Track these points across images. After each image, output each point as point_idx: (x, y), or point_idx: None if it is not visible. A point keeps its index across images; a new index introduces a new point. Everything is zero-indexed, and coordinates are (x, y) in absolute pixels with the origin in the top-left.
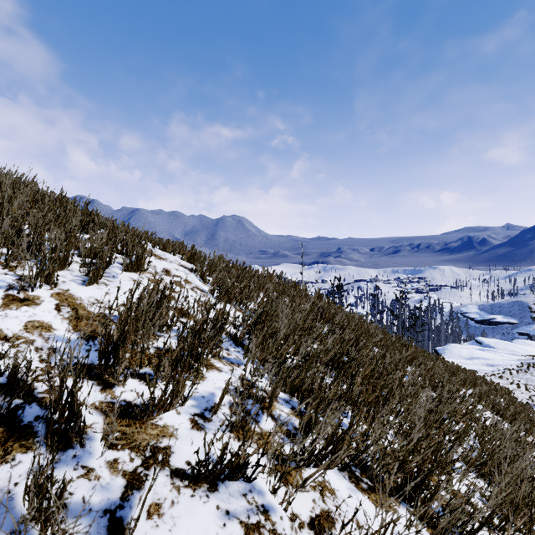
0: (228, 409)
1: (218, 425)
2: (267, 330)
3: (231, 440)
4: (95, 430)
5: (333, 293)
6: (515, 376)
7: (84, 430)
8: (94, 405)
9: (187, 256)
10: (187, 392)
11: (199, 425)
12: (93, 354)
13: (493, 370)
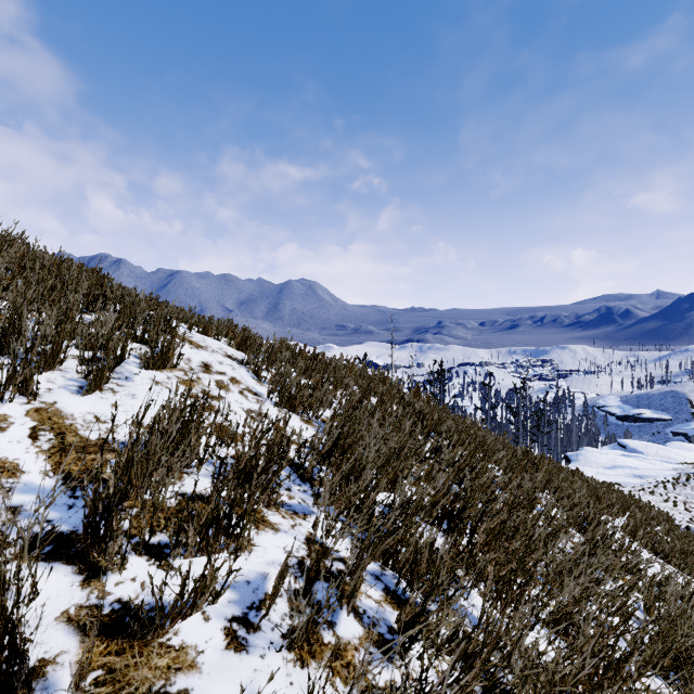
0: (287, 603)
1: (270, 636)
2: (346, 464)
3: (291, 665)
4: (61, 669)
5: (432, 382)
6: (671, 491)
7: (31, 686)
8: (67, 613)
9: (237, 341)
10: (223, 575)
11: (239, 639)
12: (79, 512)
13: (642, 483)
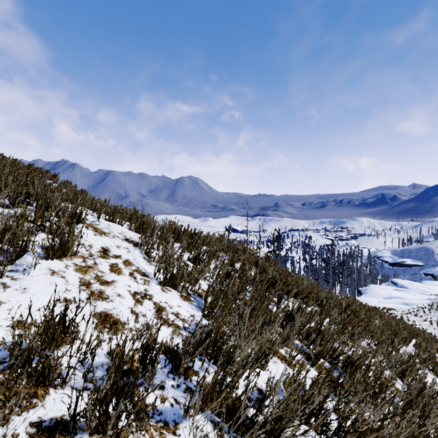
0: None
1: None
2: (217, 376)
3: None
4: None
5: (273, 243)
6: (427, 314)
7: None
8: None
9: (135, 226)
10: None
11: None
12: None
13: (409, 308)
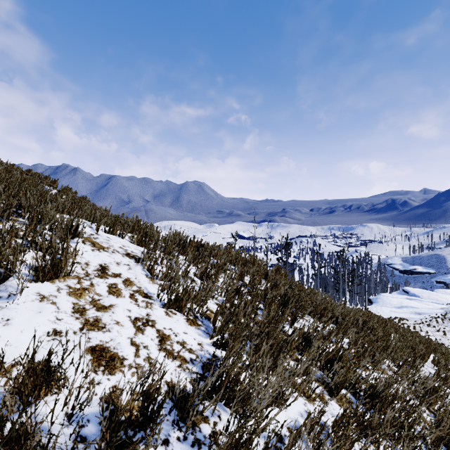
0: None
1: None
2: (233, 437)
3: None
4: None
5: (281, 250)
6: (441, 324)
7: None
8: None
9: (137, 238)
10: None
11: None
12: None
13: (421, 318)
